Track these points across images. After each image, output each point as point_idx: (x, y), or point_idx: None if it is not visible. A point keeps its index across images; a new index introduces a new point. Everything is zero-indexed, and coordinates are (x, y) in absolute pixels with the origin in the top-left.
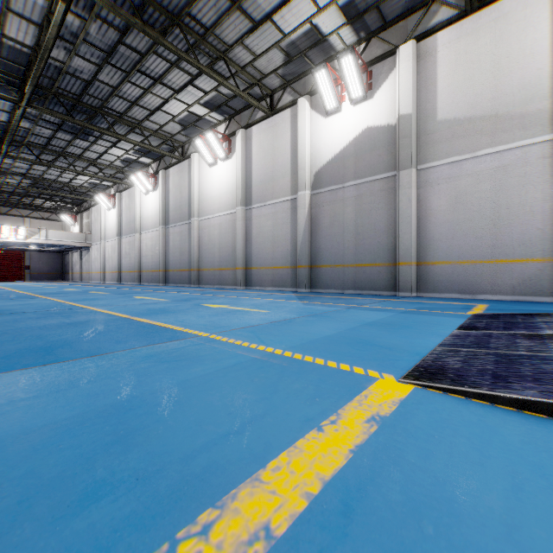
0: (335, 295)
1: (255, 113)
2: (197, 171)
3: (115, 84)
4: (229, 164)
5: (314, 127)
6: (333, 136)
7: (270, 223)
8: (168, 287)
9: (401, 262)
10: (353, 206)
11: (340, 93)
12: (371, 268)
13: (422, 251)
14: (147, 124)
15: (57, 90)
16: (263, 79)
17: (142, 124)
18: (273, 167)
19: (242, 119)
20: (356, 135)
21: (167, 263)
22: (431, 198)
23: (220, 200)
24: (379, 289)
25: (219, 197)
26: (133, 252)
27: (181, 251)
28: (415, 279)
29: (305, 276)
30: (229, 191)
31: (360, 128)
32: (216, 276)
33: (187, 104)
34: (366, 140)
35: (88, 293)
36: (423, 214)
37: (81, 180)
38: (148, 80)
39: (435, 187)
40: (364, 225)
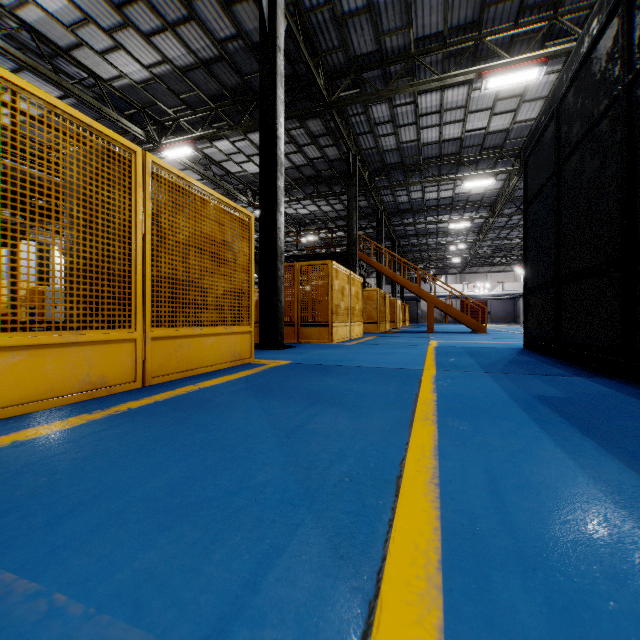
0: None
1: None
2: None
3: None
4: None
5: None
6: None
7: None
8: None
9: None
10: None
11: None
12: None
13: None
14: None
15: (512, 198)
16: None
17: None
18: None
19: None
20: None
21: None
22: None
23: None
24: None
25: None
26: None
27: None
28: None
29: None
30: None
31: None
32: None
33: None
34: None
35: None
36: None
37: None
38: None
39: None
40: None
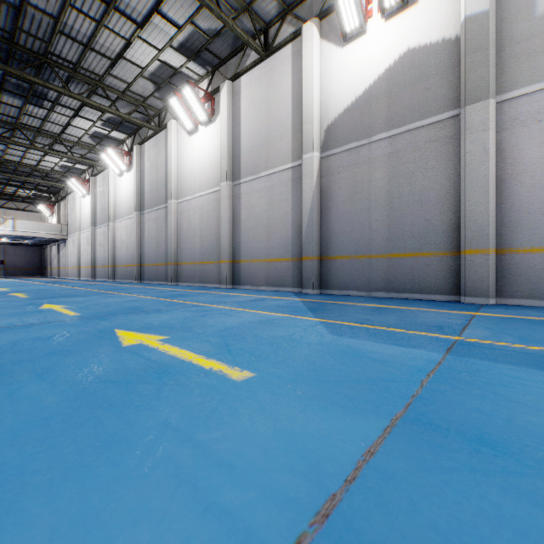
0: (362, 300)
1: (244, 59)
2: (175, 142)
3: (55, 13)
4: (212, 129)
5: (324, 63)
6: (353, 71)
7: (264, 201)
8: (139, 285)
9: (469, 249)
10: (385, 169)
11: (365, 7)
12: (415, 259)
13: (507, 231)
14: (111, 82)
15: None
16: (254, 3)
17: (104, 82)
18: (268, 126)
19: (228, 70)
20: (389, 64)
21: (142, 256)
22: (523, 145)
23: (202, 175)
24: (428, 290)
25: (201, 172)
26: (107, 244)
27: (158, 242)
28: (494, 276)
29: (312, 272)
30: (212, 163)
31: (396, 52)
32: (197, 271)
33: (156, 49)
34: (406, 69)
35: (0, 296)
36: (508, 172)
37: (50, 162)
38: (98, 6)
39: (532, 127)
40: (402, 196)
